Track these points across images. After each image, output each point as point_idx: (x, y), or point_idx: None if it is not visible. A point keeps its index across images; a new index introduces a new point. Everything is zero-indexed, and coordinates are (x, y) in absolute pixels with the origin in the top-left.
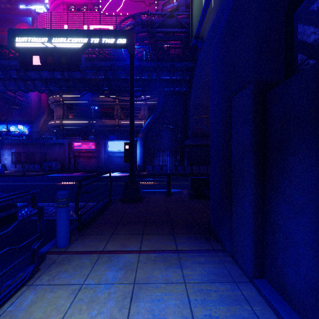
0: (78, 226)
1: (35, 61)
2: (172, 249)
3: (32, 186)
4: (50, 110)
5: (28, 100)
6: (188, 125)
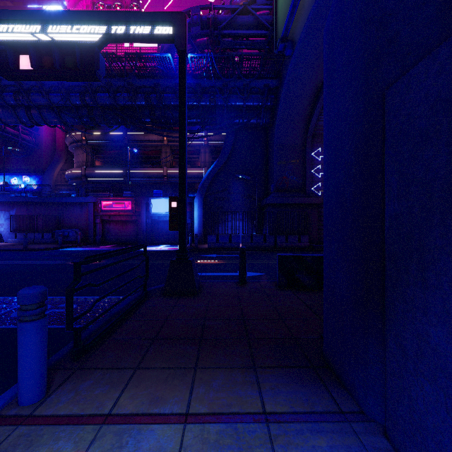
0: (72, 351)
1: (23, 64)
2: (254, 410)
3: (31, 266)
4: (69, 154)
5: (37, 141)
6: (269, 175)
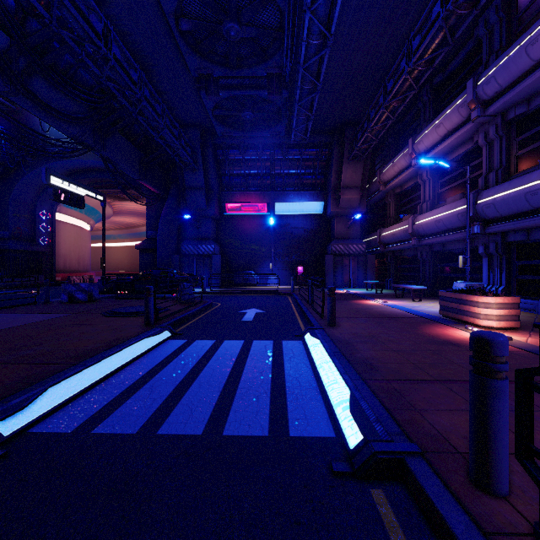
0: None
1: (62, 197)
2: None
3: None
4: None
5: None
6: None
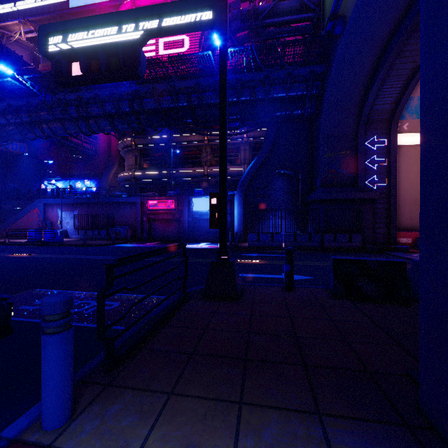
0: (104, 363)
1: (75, 70)
2: None
3: (87, 261)
4: (121, 159)
5: (96, 148)
6: (315, 169)
